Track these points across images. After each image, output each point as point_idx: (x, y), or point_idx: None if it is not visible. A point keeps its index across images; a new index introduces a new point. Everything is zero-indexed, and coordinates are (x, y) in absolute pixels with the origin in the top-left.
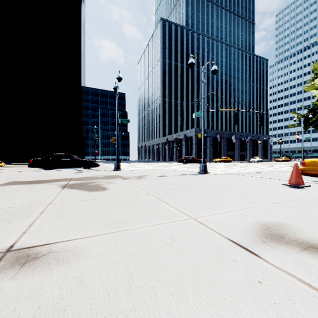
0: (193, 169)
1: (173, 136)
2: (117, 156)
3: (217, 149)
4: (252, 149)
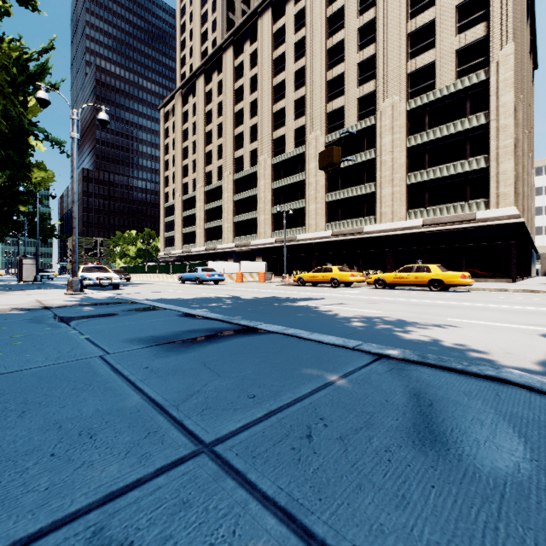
0: None
1: None
2: None
3: None
4: None
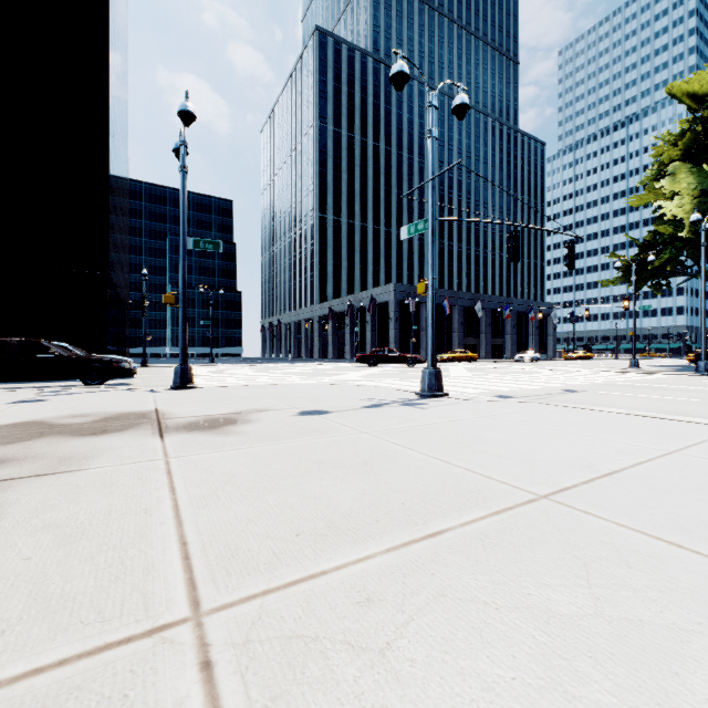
0: (397, 382)
1: (345, 302)
2: (181, 347)
3: (444, 332)
4: (517, 332)
